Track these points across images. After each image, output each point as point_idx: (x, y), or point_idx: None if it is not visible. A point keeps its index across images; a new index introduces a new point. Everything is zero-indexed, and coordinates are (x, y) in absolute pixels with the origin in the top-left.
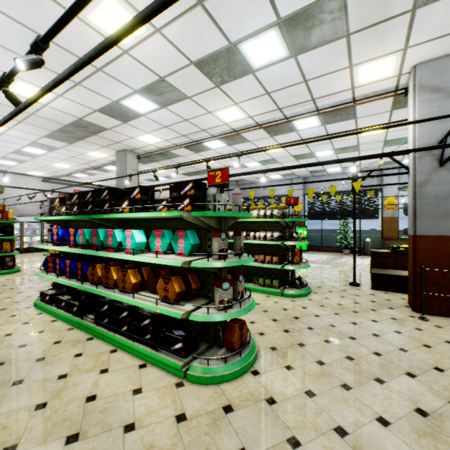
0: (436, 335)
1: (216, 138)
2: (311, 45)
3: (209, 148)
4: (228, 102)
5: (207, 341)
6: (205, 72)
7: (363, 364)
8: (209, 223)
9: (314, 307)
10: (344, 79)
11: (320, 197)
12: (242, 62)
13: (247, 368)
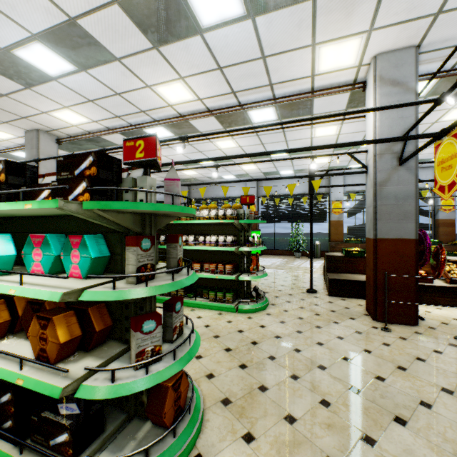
0: (405, 350)
1: (159, 123)
2: (272, 3)
3: None
4: (171, 74)
5: (123, 410)
6: (136, 21)
7: (343, 411)
8: (123, 223)
9: (274, 325)
10: (305, 62)
11: (273, 199)
12: (187, 13)
13: (185, 455)
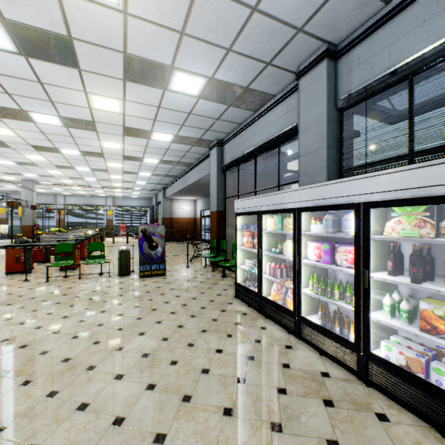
0: None
1: None
2: None
3: None
4: None
5: None
6: None
7: None
8: None
9: None
10: None
11: None
12: None
13: None
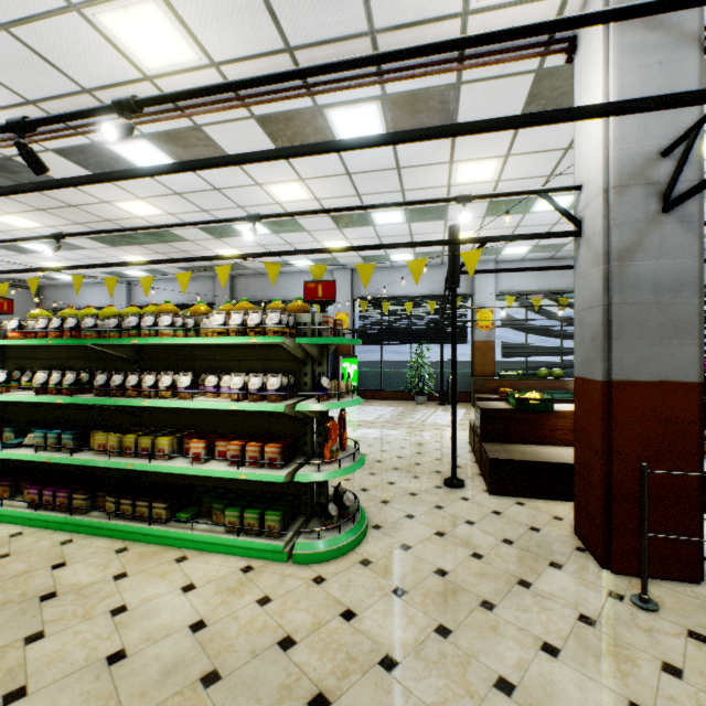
0: None
1: None
2: None
3: (132, 166)
4: None
5: None
6: None
7: None
8: None
9: (378, 606)
10: None
11: (379, 305)
12: None
13: None
